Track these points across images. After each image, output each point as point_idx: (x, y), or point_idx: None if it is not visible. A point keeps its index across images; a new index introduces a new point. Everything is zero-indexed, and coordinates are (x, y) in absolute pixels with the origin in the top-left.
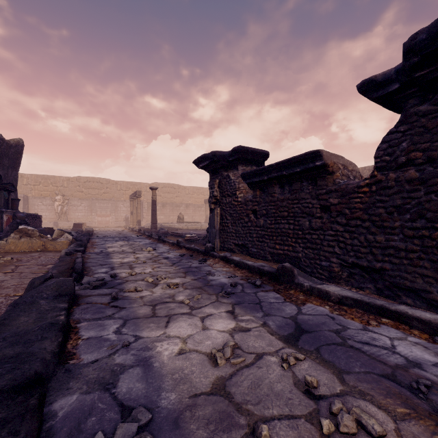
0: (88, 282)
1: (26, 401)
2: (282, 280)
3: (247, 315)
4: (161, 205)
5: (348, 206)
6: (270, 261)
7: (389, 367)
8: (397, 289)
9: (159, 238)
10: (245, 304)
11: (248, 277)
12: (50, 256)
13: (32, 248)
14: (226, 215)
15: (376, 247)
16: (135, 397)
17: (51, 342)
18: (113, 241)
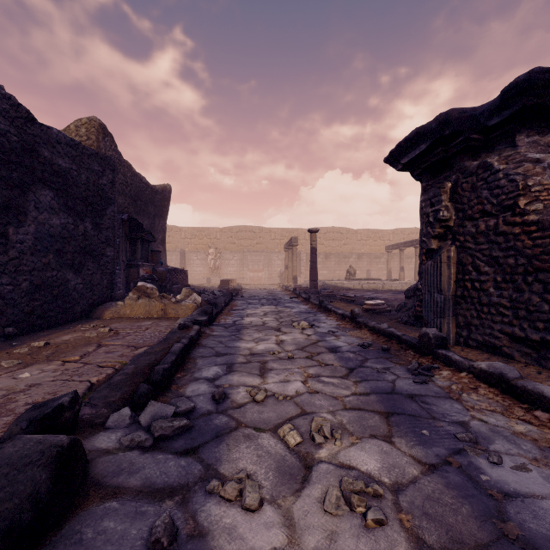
0: (154, 417)
1: None
2: None
3: None
4: (324, 256)
5: None
6: None
7: None
8: None
9: (319, 304)
10: None
11: None
12: (162, 328)
13: (149, 313)
14: (478, 262)
15: None
16: None
17: None
18: (258, 304)
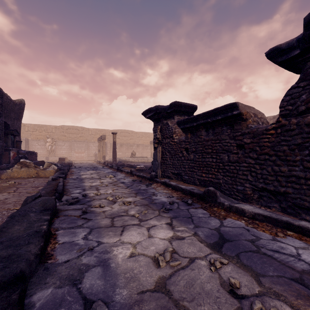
0: (66, 200)
1: (9, 296)
2: (207, 200)
3: (182, 226)
4: (120, 145)
5: (258, 144)
6: (198, 185)
7: (297, 272)
8: (298, 208)
9: (117, 168)
10: (180, 218)
11: (182, 197)
12: (41, 181)
13: (29, 175)
14: (166, 151)
15: (280, 176)
16: (96, 292)
17: (35, 246)
18: (86, 170)
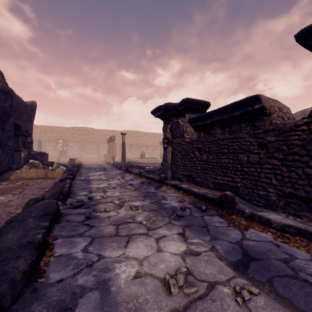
0: (70, 203)
1: None
2: (224, 206)
3: (196, 238)
4: (129, 146)
5: (285, 143)
6: (212, 188)
7: None
8: None
9: (126, 169)
10: (193, 227)
11: (195, 202)
12: (49, 182)
13: (38, 176)
14: (176, 152)
15: None
16: None
17: (25, 260)
18: (95, 171)
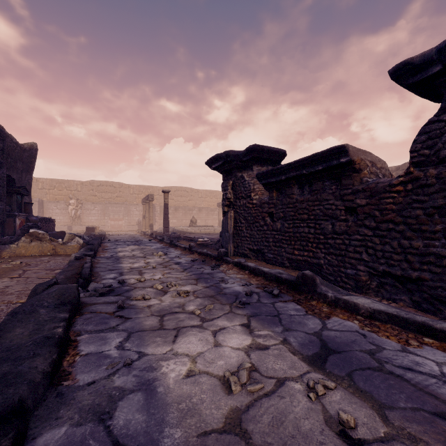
0: (95, 288)
1: None
2: (302, 290)
3: (264, 329)
4: (174, 209)
5: (377, 207)
6: (288, 267)
7: (442, 402)
8: (439, 302)
9: (170, 242)
10: (262, 317)
11: (265, 285)
12: (60, 260)
13: (42, 252)
14: (240, 218)
15: (412, 254)
16: (134, 432)
17: (44, 359)
18: (125, 245)
